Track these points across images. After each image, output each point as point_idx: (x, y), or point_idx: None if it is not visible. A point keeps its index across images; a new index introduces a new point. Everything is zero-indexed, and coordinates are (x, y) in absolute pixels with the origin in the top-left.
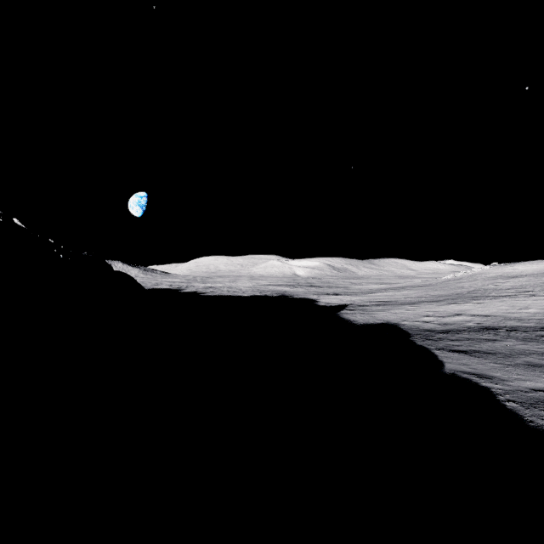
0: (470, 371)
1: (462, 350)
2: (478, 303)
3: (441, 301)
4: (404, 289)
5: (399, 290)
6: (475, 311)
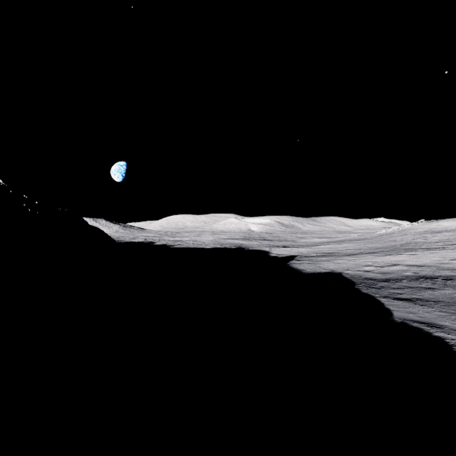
0: (419, 320)
1: (406, 298)
2: (411, 255)
3: (378, 252)
4: (343, 242)
5: (340, 243)
6: (410, 262)
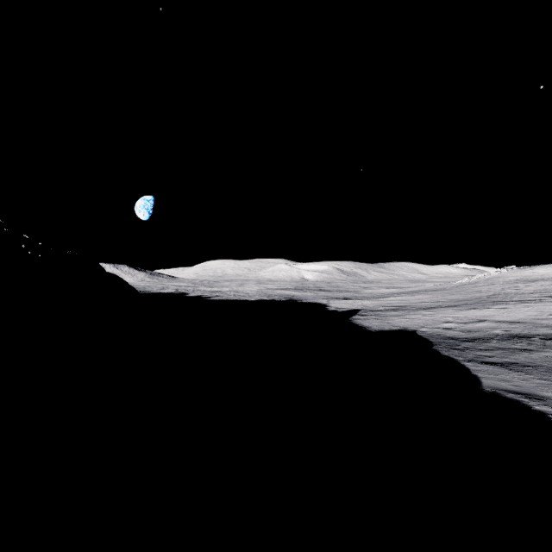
0: (514, 390)
1: (496, 362)
2: (501, 309)
3: (460, 306)
4: (417, 293)
5: (413, 294)
6: (500, 317)
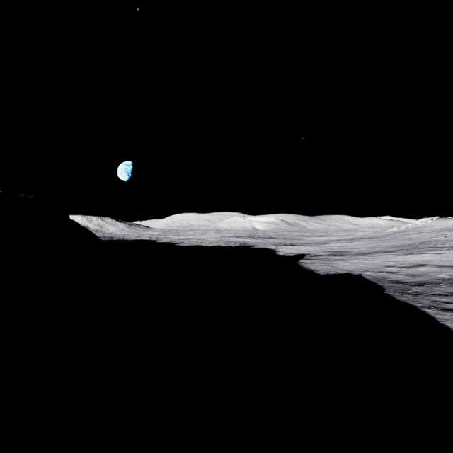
0: None
1: None
2: (437, 254)
3: (396, 251)
4: (354, 240)
5: (350, 241)
6: (439, 262)
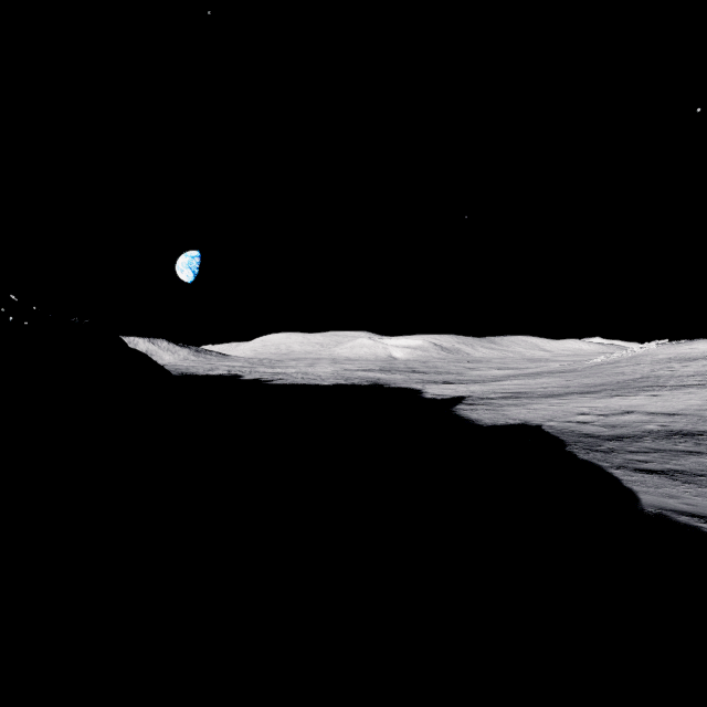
0: (688, 510)
1: (656, 470)
2: (653, 396)
3: (597, 392)
4: (540, 376)
5: (534, 377)
6: (652, 407)
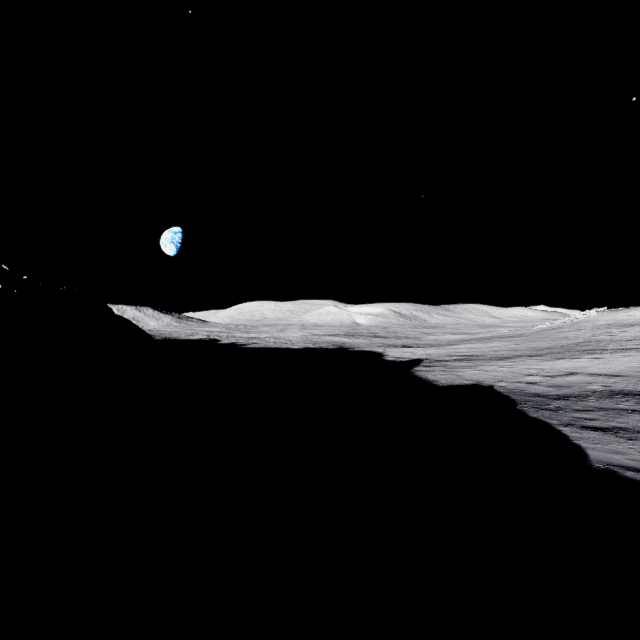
0: (634, 466)
1: (601, 427)
2: (595, 359)
3: (543, 355)
4: (490, 340)
5: (485, 341)
6: (595, 369)
